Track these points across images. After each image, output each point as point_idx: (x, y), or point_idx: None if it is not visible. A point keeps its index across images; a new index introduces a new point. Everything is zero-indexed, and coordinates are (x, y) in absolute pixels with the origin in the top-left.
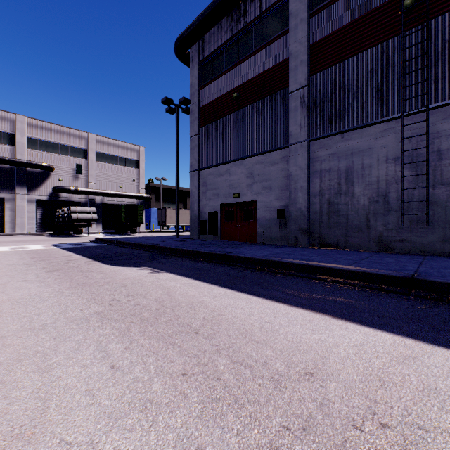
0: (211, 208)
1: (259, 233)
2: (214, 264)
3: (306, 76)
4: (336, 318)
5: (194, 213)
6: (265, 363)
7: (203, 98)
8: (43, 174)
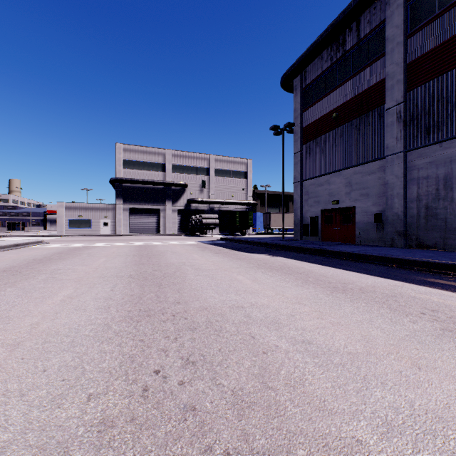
0: (313, 213)
1: (356, 235)
2: (312, 255)
3: (402, 93)
4: (376, 276)
5: (297, 218)
6: (327, 280)
7: (305, 119)
8: (181, 190)
